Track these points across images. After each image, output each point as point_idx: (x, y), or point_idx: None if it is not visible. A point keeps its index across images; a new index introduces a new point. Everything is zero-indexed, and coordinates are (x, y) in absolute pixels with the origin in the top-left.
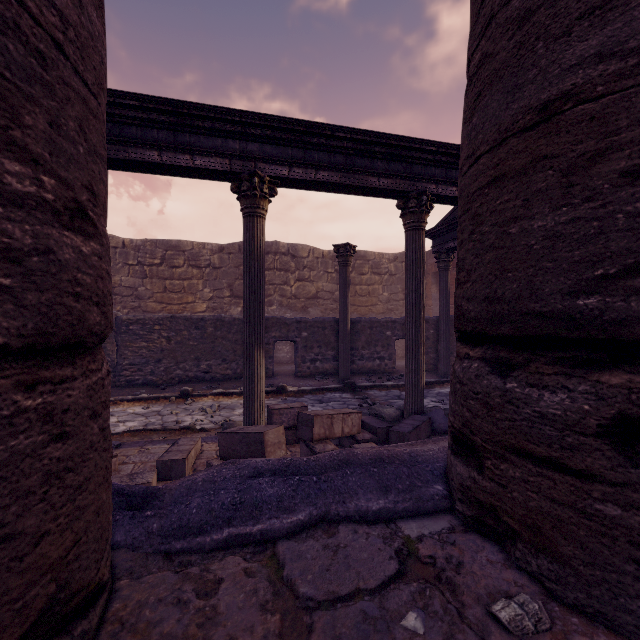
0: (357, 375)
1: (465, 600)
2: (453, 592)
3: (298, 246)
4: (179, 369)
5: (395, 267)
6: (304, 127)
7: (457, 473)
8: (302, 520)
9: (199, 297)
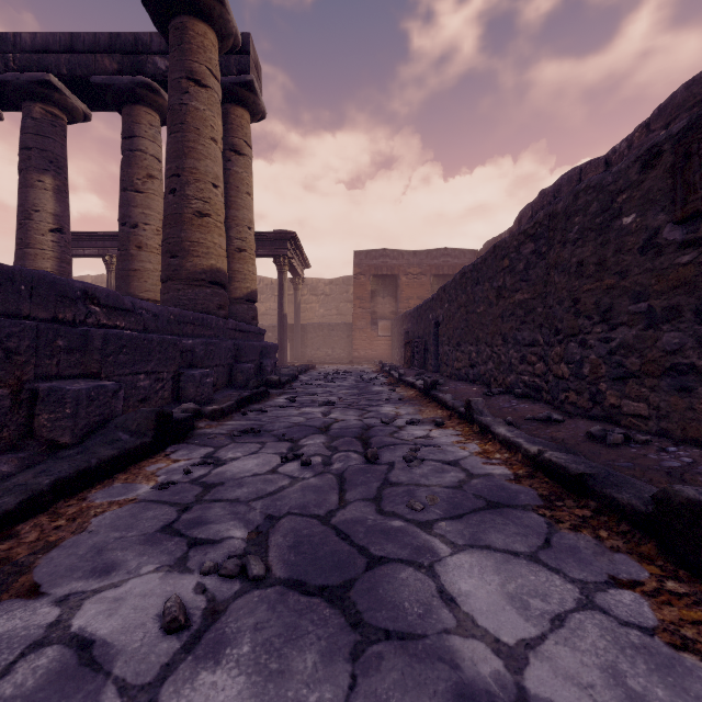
0: None
1: None
2: None
3: None
4: None
5: (330, 289)
6: None
7: None
8: None
9: None
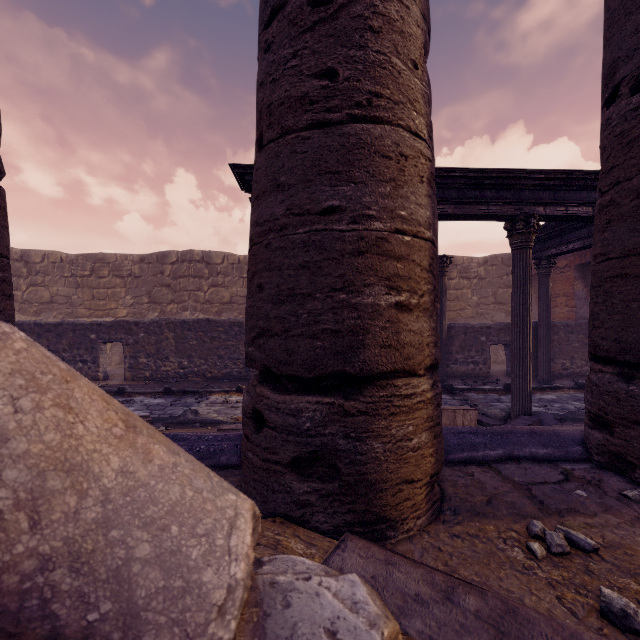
0: (451, 378)
1: (606, 490)
2: (599, 487)
3: None
4: None
5: (485, 271)
6: None
7: (594, 438)
8: (500, 455)
9: None
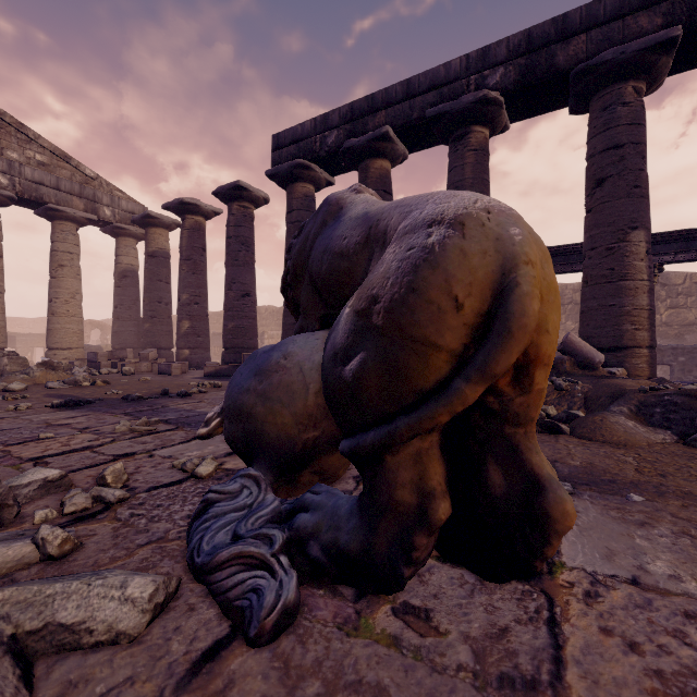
0: None
1: None
2: None
3: (669, 274)
4: None
5: None
6: (687, 232)
7: None
8: None
9: (562, 329)
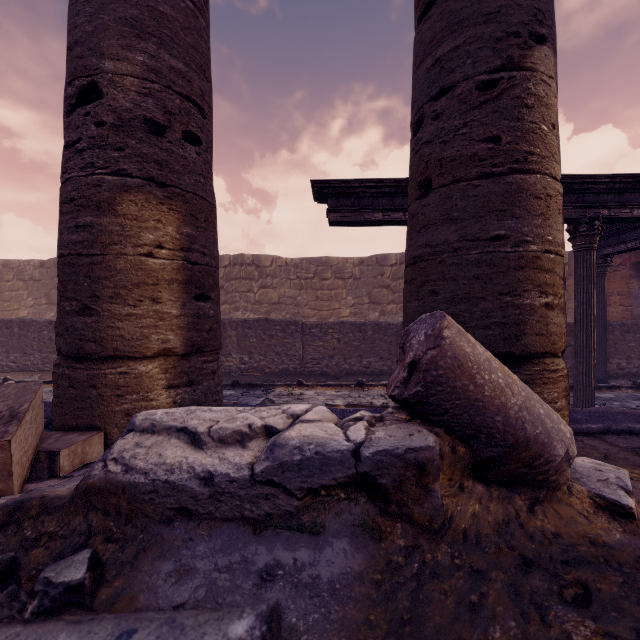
0: None
1: None
2: None
3: None
4: (346, 364)
5: None
6: None
7: None
8: (601, 428)
9: (343, 304)
